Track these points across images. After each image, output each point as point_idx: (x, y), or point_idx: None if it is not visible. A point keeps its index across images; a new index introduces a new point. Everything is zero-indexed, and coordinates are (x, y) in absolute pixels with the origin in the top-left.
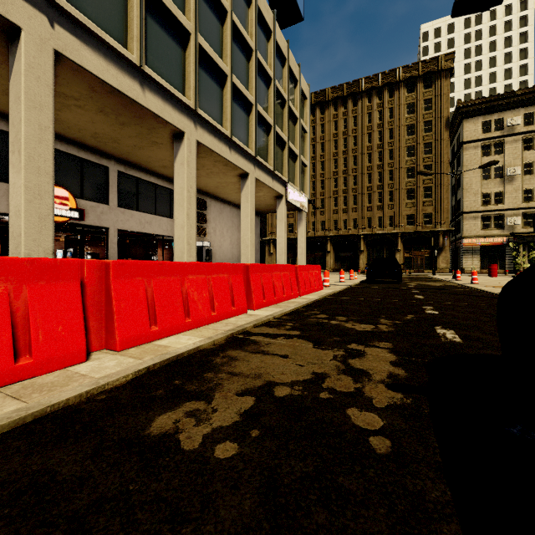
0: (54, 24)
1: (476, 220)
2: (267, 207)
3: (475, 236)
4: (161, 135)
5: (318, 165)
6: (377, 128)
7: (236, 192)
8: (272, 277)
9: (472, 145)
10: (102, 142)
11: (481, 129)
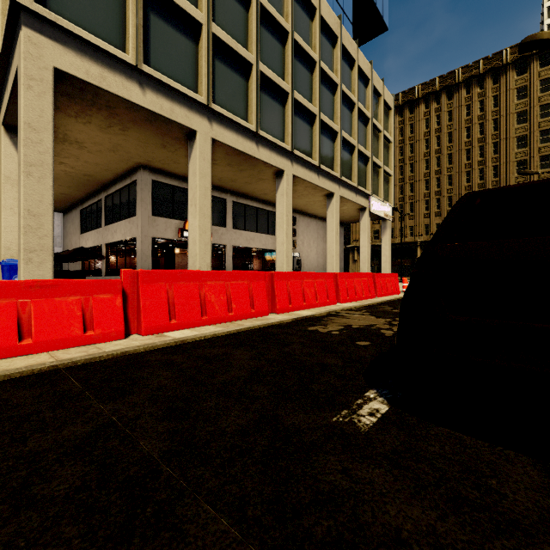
0: (211, 122)
1: None
2: (350, 218)
3: None
4: (267, 174)
5: (407, 167)
6: (477, 120)
7: (322, 208)
8: (353, 282)
9: None
10: (224, 182)
11: None
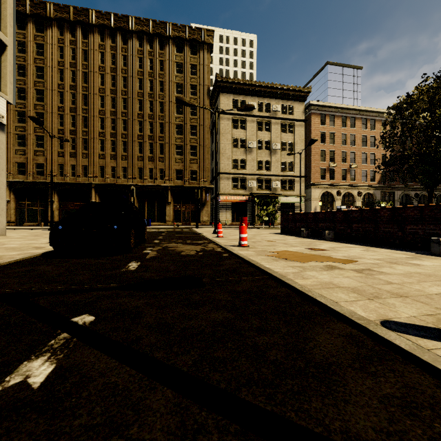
0: None
1: (229, 180)
2: None
3: (228, 194)
4: None
5: (80, 97)
6: (148, 76)
7: None
8: None
9: (226, 117)
10: None
11: (232, 105)
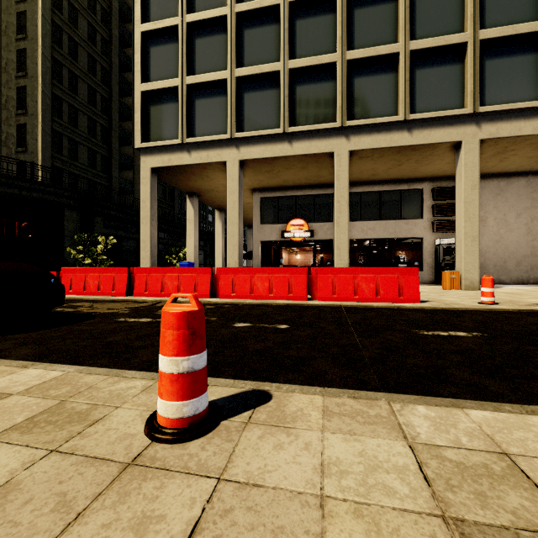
0: (239, 148)
1: None
2: None
3: None
4: (327, 161)
5: None
6: None
7: (501, 161)
8: (253, 278)
9: None
10: (316, 180)
11: None
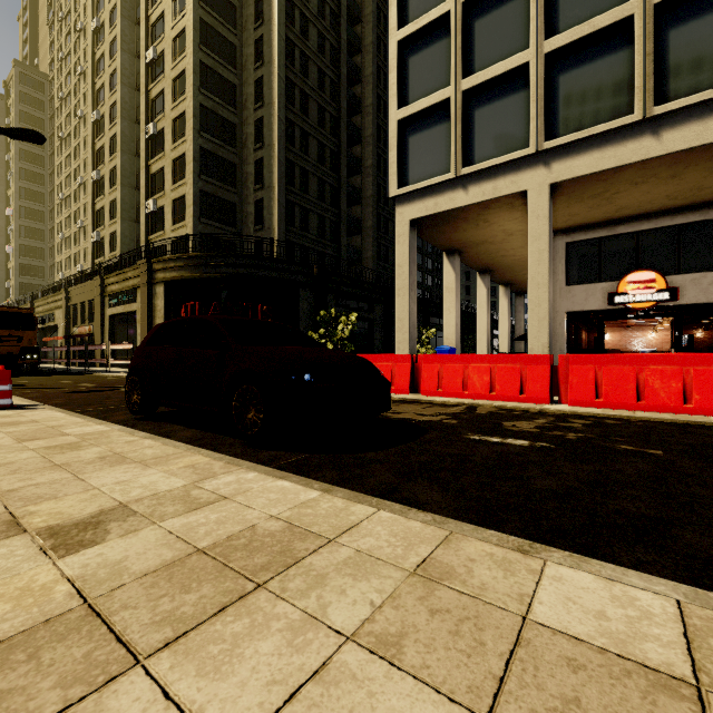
0: (549, 164)
1: None
2: None
3: None
4: None
5: None
6: None
7: None
8: (640, 373)
9: None
10: (689, 197)
11: None
